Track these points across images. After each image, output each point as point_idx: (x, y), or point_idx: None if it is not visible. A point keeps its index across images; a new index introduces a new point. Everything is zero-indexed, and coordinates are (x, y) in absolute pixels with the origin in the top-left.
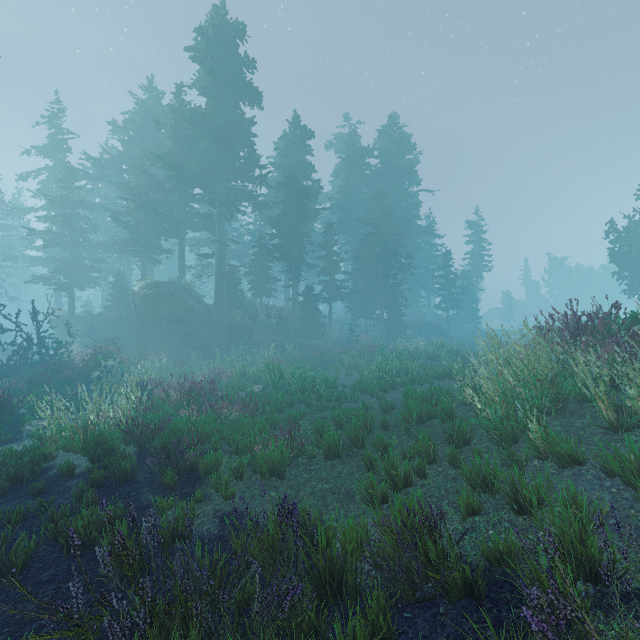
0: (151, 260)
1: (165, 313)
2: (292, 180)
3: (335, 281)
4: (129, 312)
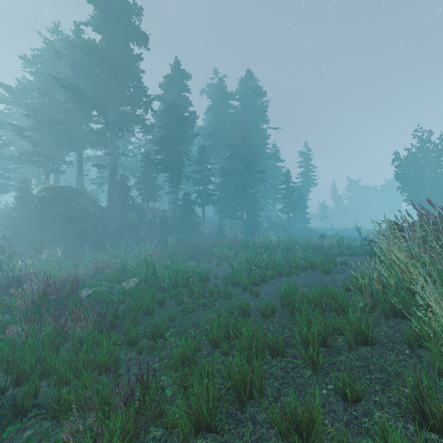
0: (54, 170)
1: (62, 213)
2: (173, 108)
3: (207, 190)
4: (31, 213)
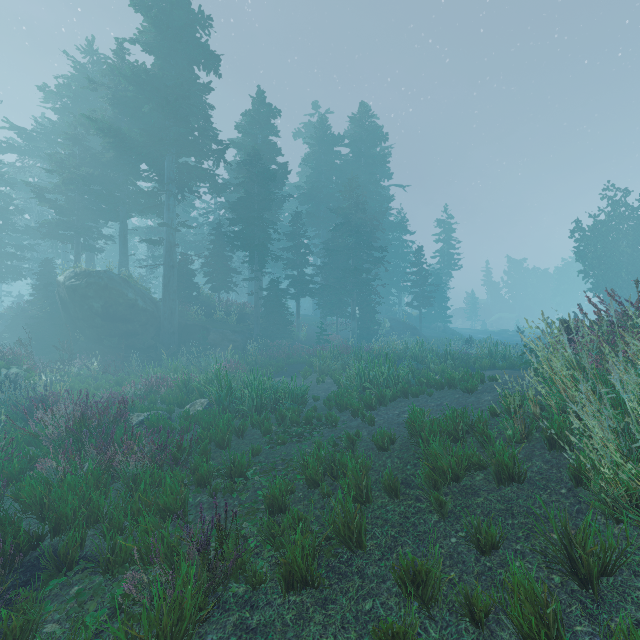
0: (87, 247)
1: (99, 309)
2: (255, 159)
3: (303, 275)
4: (56, 308)
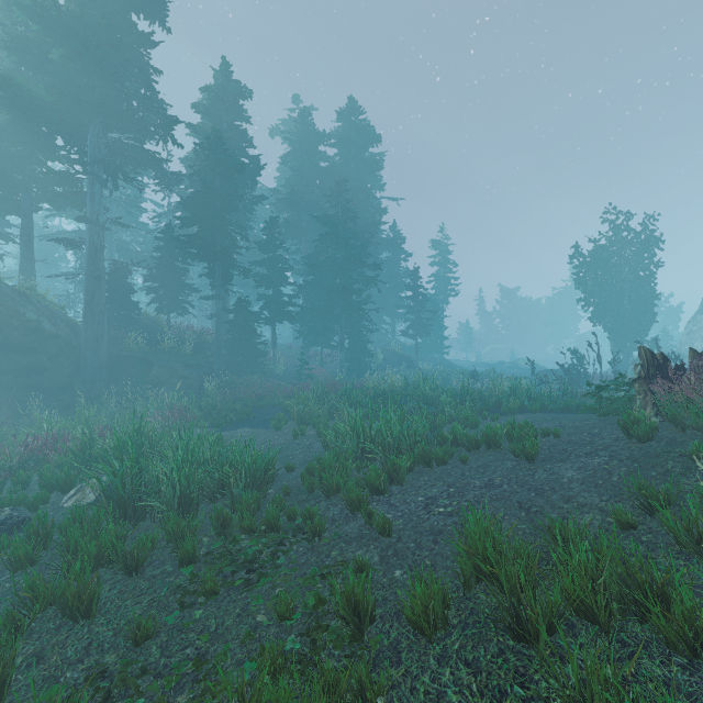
0: None
1: None
2: (216, 143)
3: (281, 295)
4: None
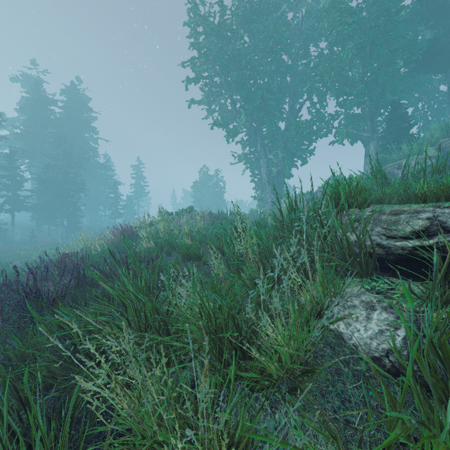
0: None
1: None
2: None
3: (18, 196)
4: None
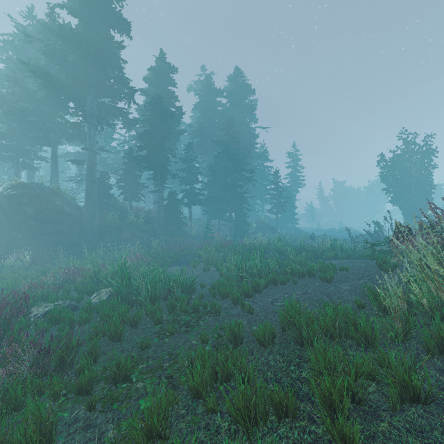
0: (25, 165)
1: (32, 213)
2: (157, 102)
3: (194, 189)
4: None
